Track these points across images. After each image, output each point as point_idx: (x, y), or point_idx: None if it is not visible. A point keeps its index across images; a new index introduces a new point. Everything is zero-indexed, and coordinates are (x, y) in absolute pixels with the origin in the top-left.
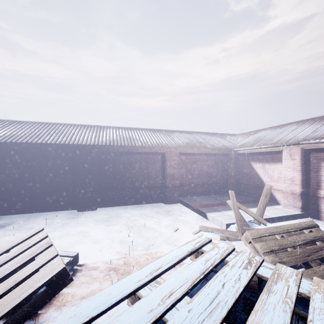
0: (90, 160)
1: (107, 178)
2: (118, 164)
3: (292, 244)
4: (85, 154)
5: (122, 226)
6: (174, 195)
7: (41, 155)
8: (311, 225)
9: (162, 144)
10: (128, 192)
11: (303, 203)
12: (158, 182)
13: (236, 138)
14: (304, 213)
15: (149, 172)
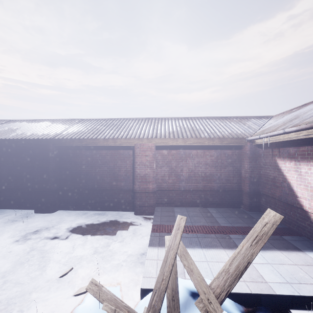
0: (45, 156)
1: (69, 177)
2: (80, 160)
3: None
4: (41, 149)
5: (28, 245)
6: (147, 203)
7: (8, 151)
8: None
9: (132, 135)
10: (92, 195)
11: None
12: (129, 184)
13: (265, 121)
14: None
15: (117, 172)
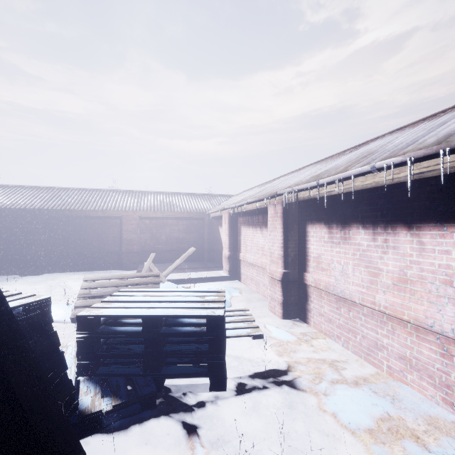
0: (34, 224)
1: (56, 243)
2: (69, 228)
3: (113, 285)
4: (28, 218)
5: (45, 286)
6: (132, 261)
7: None
8: (153, 274)
9: (119, 208)
10: (81, 258)
11: (230, 266)
12: (116, 248)
13: (225, 200)
14: (231, 275)
15: (105, 237)
